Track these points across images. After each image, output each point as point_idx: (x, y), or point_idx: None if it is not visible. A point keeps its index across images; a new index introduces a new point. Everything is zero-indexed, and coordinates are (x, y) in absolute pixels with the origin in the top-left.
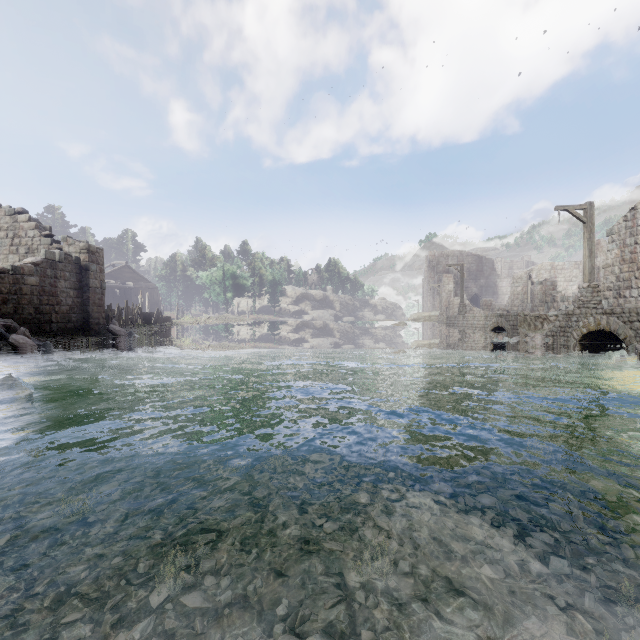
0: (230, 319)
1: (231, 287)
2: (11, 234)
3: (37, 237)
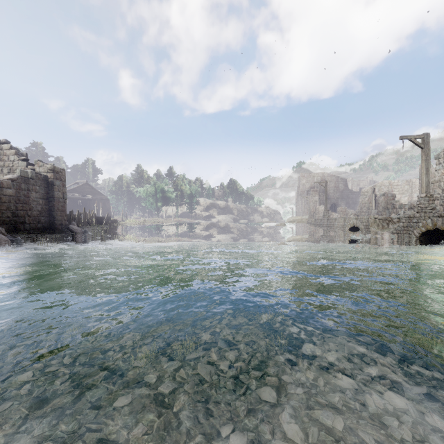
0: (160, 221)
1: (161, 198)
2: None
3: (16, 161)
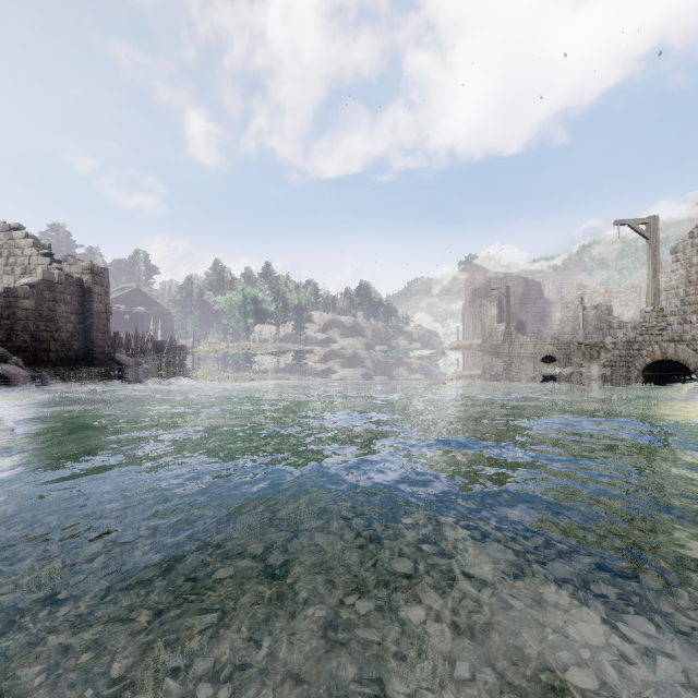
0: (251, 348)
1: (252, 313)
2: (6, 253)
3: (35, 256)
